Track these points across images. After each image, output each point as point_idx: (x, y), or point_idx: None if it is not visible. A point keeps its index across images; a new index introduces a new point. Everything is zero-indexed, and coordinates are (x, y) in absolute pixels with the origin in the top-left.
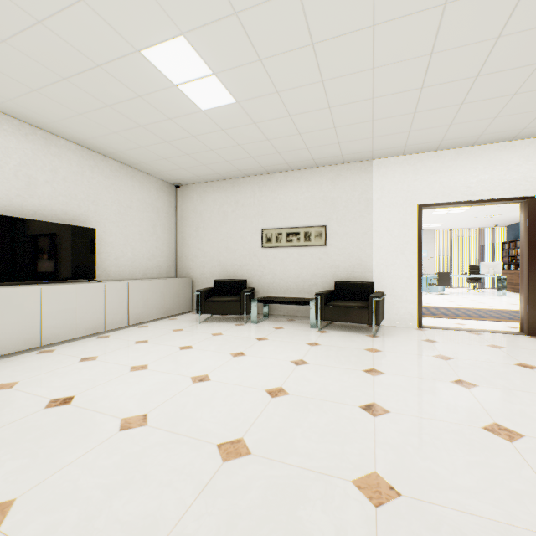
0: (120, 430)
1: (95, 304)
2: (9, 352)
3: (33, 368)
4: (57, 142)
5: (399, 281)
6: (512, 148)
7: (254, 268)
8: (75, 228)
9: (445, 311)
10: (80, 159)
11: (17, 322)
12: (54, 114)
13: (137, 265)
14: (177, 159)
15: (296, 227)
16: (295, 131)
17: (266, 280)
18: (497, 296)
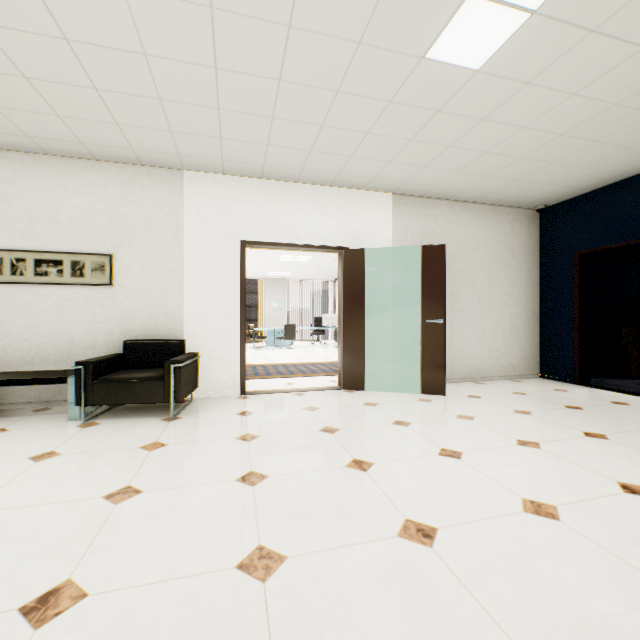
0: None
1: None
2: None
3: None
4: None
5: (219, 338)
6: (331, 194)
7: None
8: None
9: (282, 368)
10: None
11: None
12: None
13: None
14: None
15: (55, 251)
16: (11, 66)
17: None
18: (335, 348)
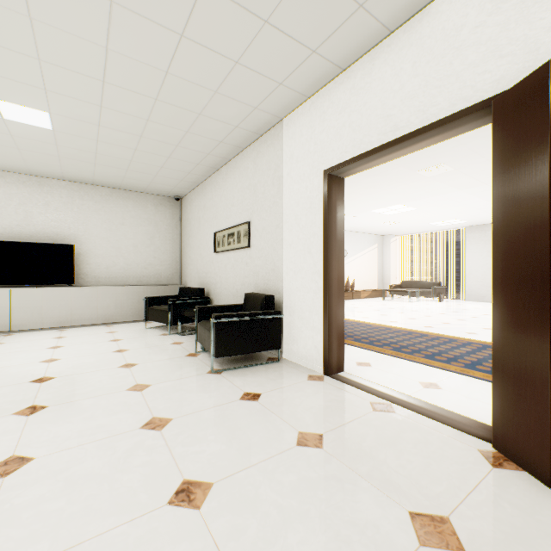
0: None
1: (62, 304)
2: None
3: None
4: (50, 183)
5: (306, 296)
6: None
7: (212, 275)
8: (54, 245)
9: None
10: (71, 192)
11: None
12: (18, 164)
13: (131, 273)
14: (131, 176)
15: (231, 227)
16: (138, 119)
17: (218, 289)
18: None
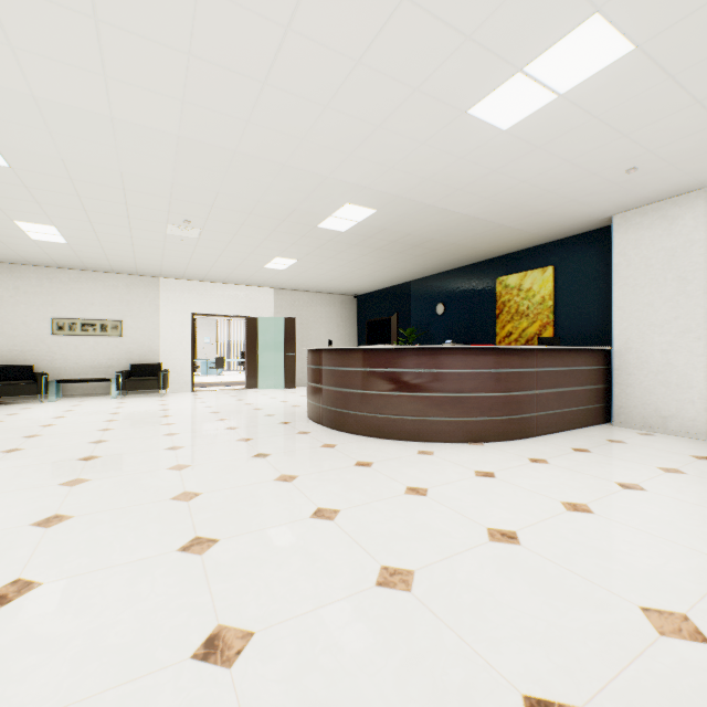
0: (46, 427)
1: None
2: None
3: None
4: None
5: (180, 362)
6: (241, 289)
7: (42, 354)
8: None
9: (214, 384)
10: None
11: None
12: None
13: None
14: None
15: (93, 319)
16: (106, 259)
17: (58, 364)
18: None
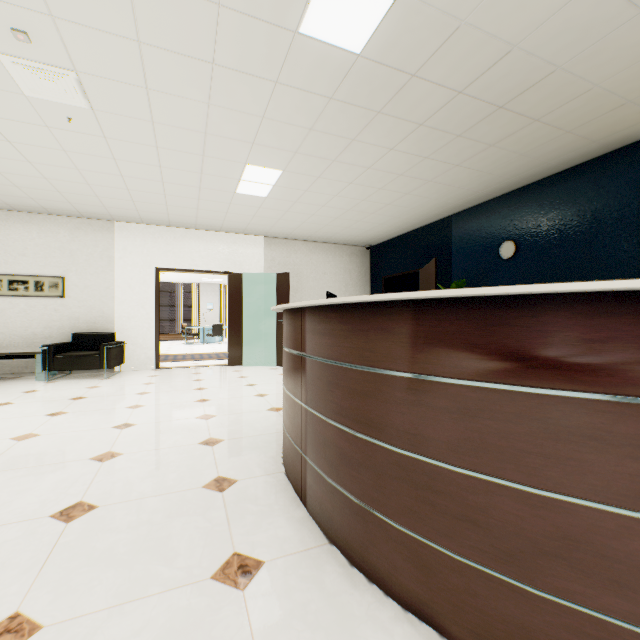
0: None
1: None
2: None
3: None
4: None
5: (140, 331)
6: (221, 237)
7: None
8: None
9: (198, 356)
10: None
11: None
12: None
13: None
14: None
15: (23, 275)
16: (10, 183)
17: None
18: None
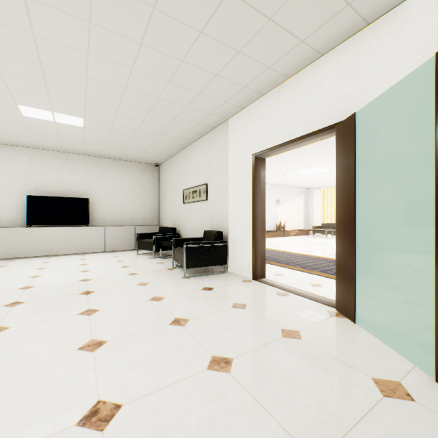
0: None
1: (82, 238)
2: (36, 255)
3: (26, 262)
4: (73, 157)
5: (242, 232)
6: (325, 64)
7: (181, 219)
8: (77, 198)
9: None
10: (87, 162)
11: (39, 243)
12: (56, 146)
13: (126, 217)
14: (127, 151)
15: (194, 186)
16: (137, 120)
17: (185, 228)
18: None
